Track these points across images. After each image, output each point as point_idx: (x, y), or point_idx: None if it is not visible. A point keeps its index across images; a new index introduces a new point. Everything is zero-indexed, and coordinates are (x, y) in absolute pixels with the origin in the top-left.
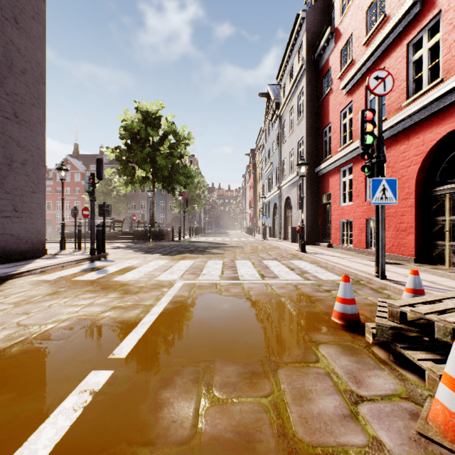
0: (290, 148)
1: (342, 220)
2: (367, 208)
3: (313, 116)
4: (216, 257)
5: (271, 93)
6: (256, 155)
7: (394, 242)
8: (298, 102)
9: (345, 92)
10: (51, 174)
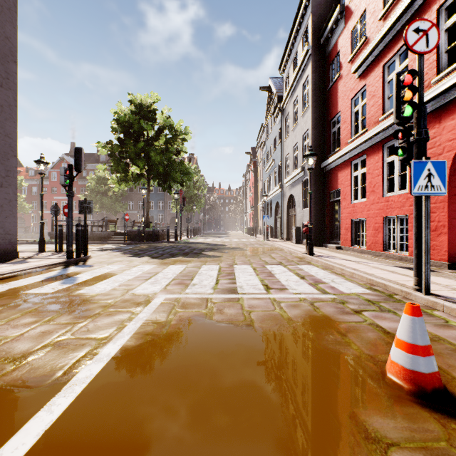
0: (293, 143)
1: (353, 219)
2: (385, 205)
3: (319, 106)
4: (212, 261)
5: (273, 86)
6: (257, 153)
7: None
8: (302, 92)
9: (358, 75)
10: (47, 173)
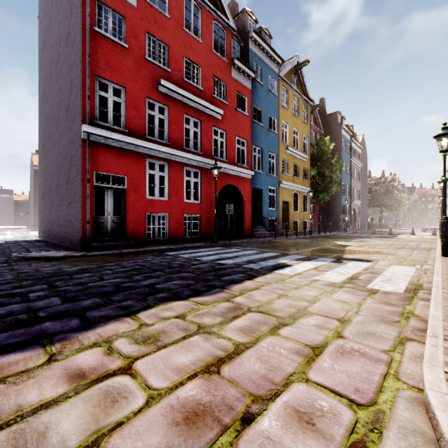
0: None
1: None
2: None
3: None
4: None
5: None
6: None
7: None
8: None
9: None
10: None
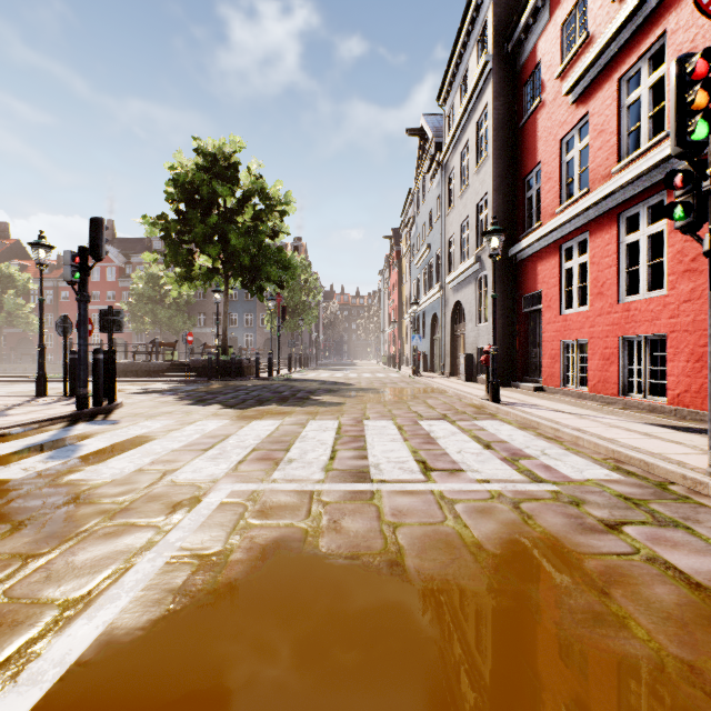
0: (462, 217)
1: (564, 341)
2: (623, 317)
3: (505, 154)
4: (327, 413)
5: (428, 127)
6: (401, 237)
7: (689, 383)
8: (477, 132)
9: (573, 98)
10: None
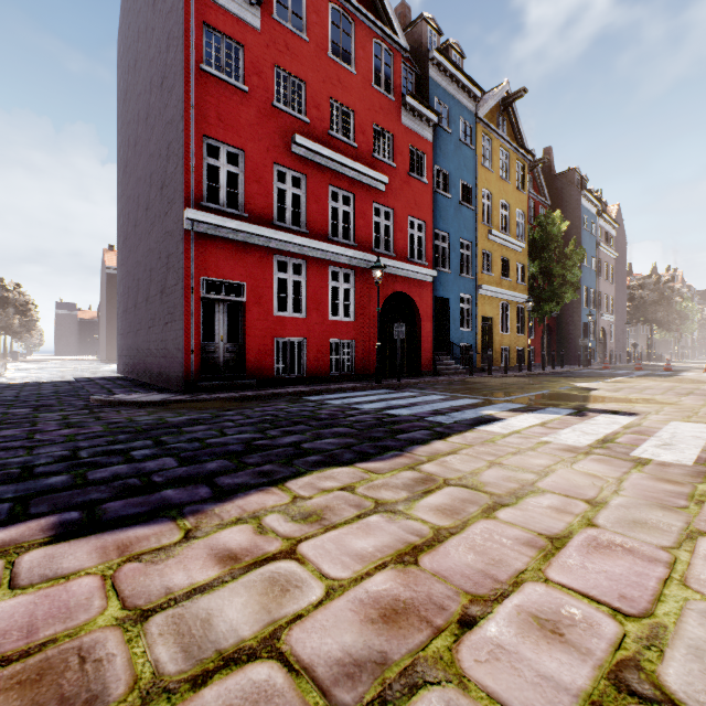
0: None
1: None
2: None
3: None
4: None
5: None
6: None
7: None
8: None
9: None
10: None
